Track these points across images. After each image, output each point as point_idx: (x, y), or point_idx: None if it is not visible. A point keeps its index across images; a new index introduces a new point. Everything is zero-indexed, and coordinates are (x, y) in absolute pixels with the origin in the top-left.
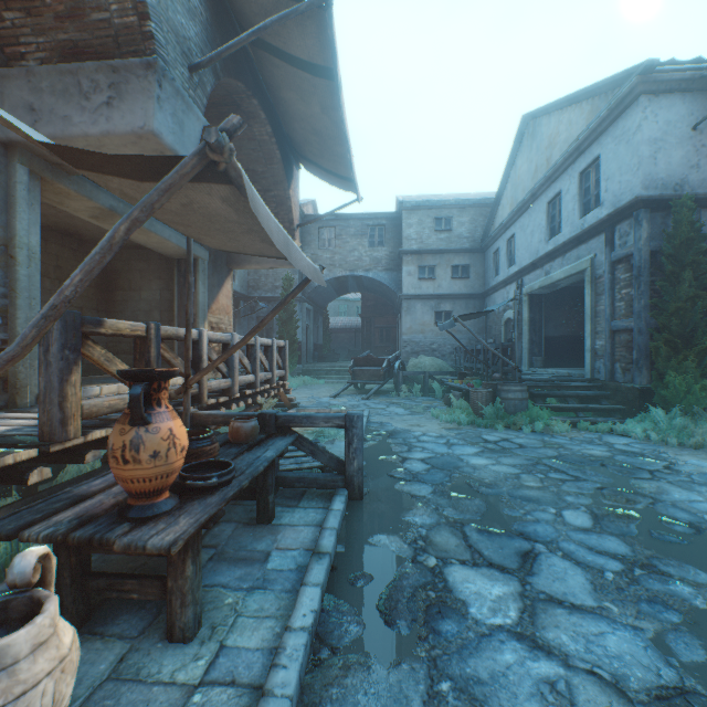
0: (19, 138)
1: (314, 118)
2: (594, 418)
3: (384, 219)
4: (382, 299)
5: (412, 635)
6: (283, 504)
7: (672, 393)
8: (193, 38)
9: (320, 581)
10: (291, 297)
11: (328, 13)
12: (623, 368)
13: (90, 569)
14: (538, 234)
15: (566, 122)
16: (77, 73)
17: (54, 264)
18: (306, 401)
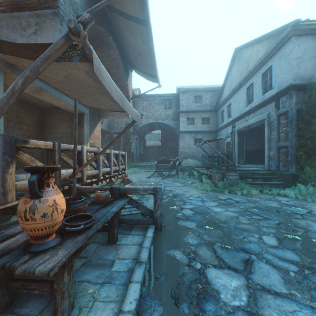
0: None
1: (138, 46)
2: (270, 188)
3: (171, 96)
4: (170, 133)
5: (190, 313)
6: (122, 233)
7: (307, 176)
8: (79, 3)
9: (140, 280)
10: (126, 129)
11: None
12: (283, 164)
13: (12, 276)
14: (242, 103)
15: (255, 50)
16: (20, 17)
17: (15, 115)
18: (135, 180)
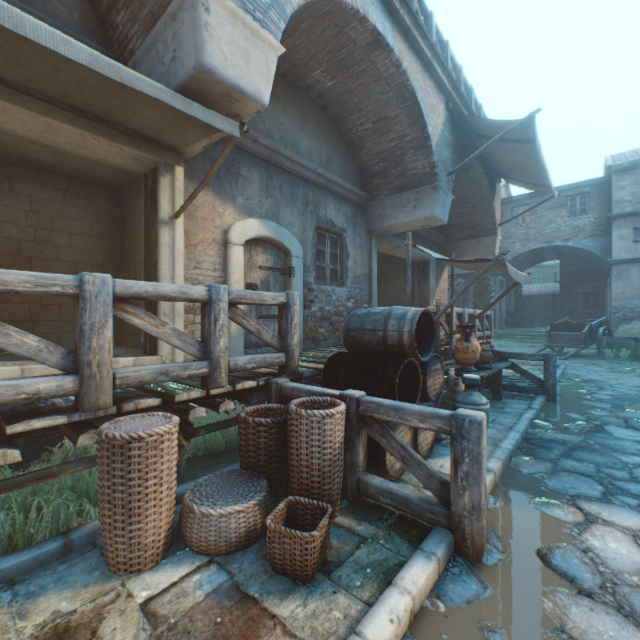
0: (375, 228)
1: (516, 160)
2: None
3: (587, 186)
4: (586, 264)
5: (577, 432)
6: (504, 397)
7: None
8: (448, 157)
9: (532, 413)
10: (508, 290)
11: (531, 123)
12: None
13: None
14: None
15: None
16: (401, 197)
17: None
18: None
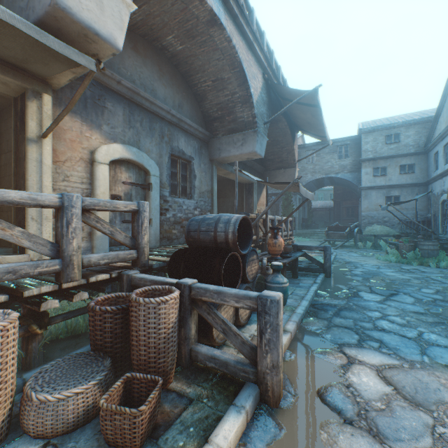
0: (215, 158)
1: (307, 118)
2: None
3: (348, 140)
4: (348, 189)
5: (343, 298)
6: (300, 275)
7: None
8: (264, 112)
9: (316, 286)
10: (302, 204)
11: (316, 93)
12: None
13: None
14: None
15: None
16: (233, 137)
17: None
18: None
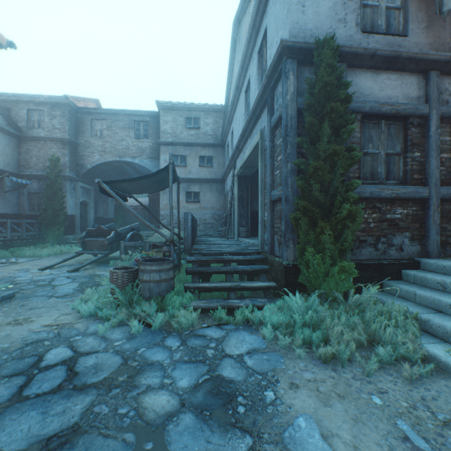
0: None
1: None
2: (241, 300)
3: (149, 116)
4: None
5: None
6: None
7: (313, 274)
8: None
9: None
10: None
11: None
12: (279, 241)
13: None
14: (241, 122)
15: (252, 10)
16: None
17: None
18: None
